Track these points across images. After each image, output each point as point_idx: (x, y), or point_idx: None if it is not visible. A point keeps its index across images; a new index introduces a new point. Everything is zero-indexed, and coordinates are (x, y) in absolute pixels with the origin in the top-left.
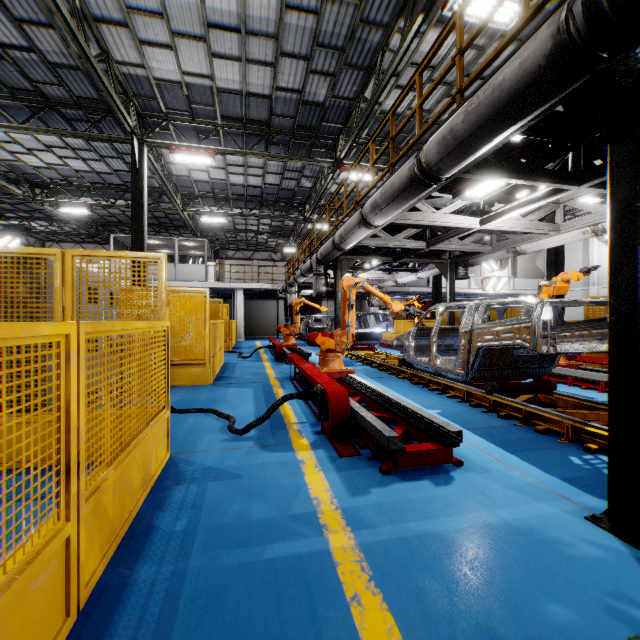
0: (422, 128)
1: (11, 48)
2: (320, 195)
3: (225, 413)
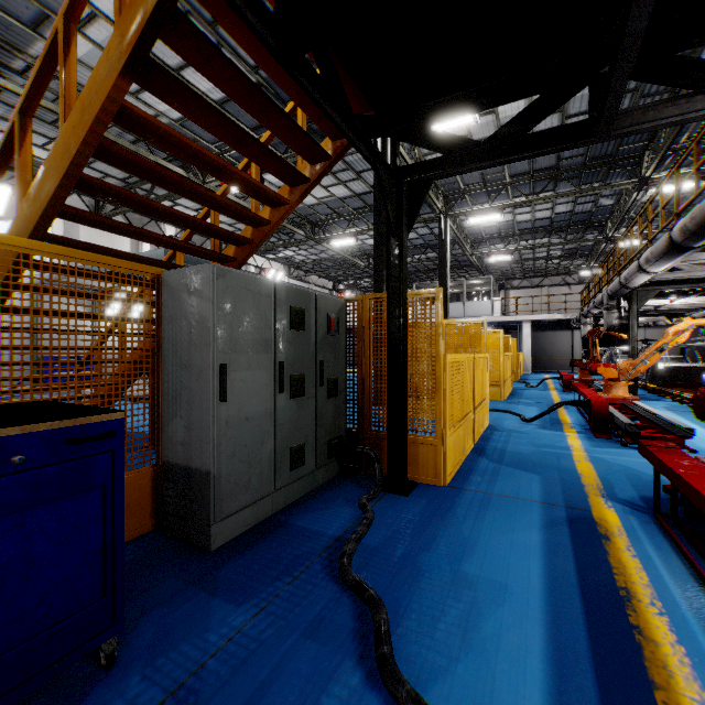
0: (695, 191)
1: None
2: (623, 213)
3: (517, 413)
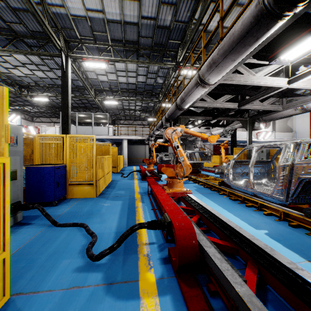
0: None
1: None
2: (167, 86)
3: (91, 230)
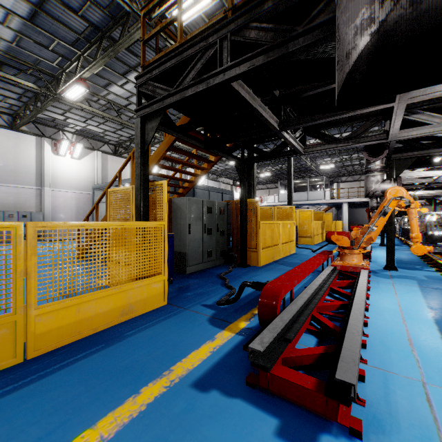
0: None
1: None
2: None
3: (312, 249)
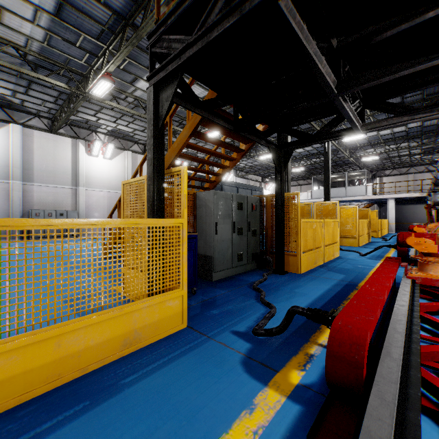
0: None
1: None
2: None
3: (359, 252)
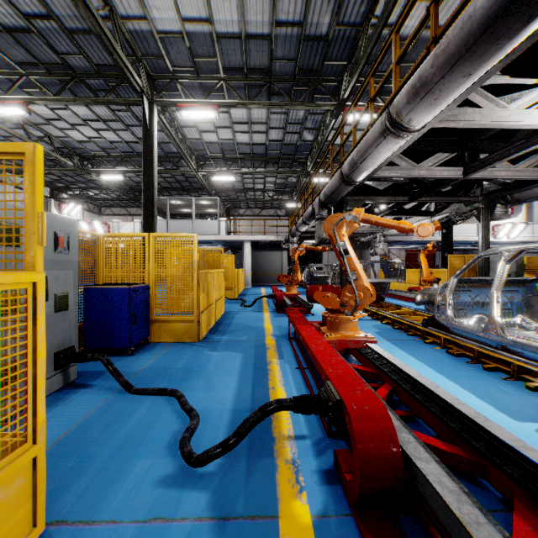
0: None
1: (33, 18)
2: (322, 145)
3: (188, 404)
